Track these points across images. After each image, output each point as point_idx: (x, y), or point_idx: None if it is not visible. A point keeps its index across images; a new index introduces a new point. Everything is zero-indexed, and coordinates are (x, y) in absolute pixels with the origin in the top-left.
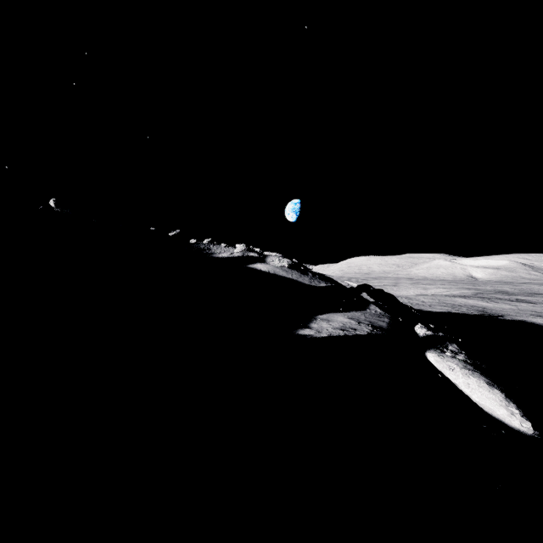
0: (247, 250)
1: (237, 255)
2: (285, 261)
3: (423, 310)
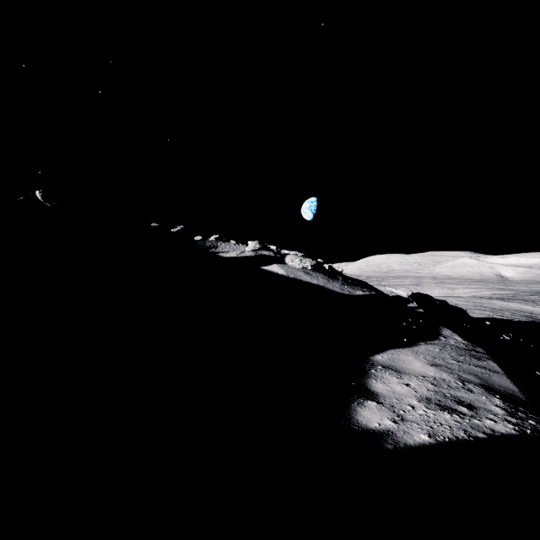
0: (261, 248)
1: (249, 254)
2: (308, 262)
3: None
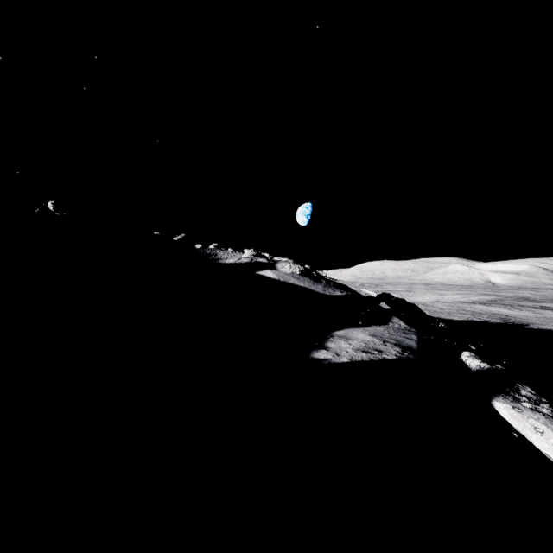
0: (255, 256)
1: (245, 261)
2: (296, 268)
3: (442, 317)
